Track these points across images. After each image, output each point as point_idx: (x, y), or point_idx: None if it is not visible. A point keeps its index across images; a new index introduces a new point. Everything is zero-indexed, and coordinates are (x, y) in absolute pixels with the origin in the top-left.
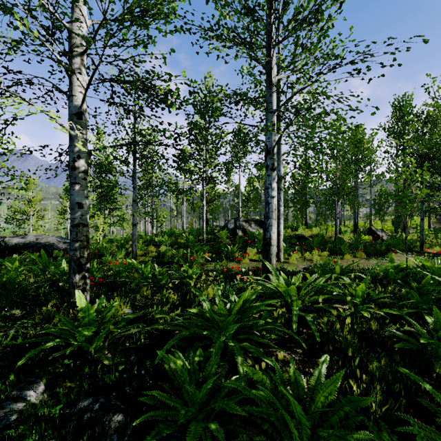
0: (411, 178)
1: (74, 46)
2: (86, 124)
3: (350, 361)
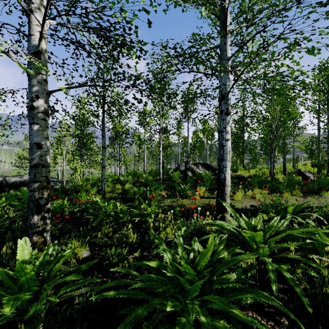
0: None
1: None
2: (46, 65)
3: None
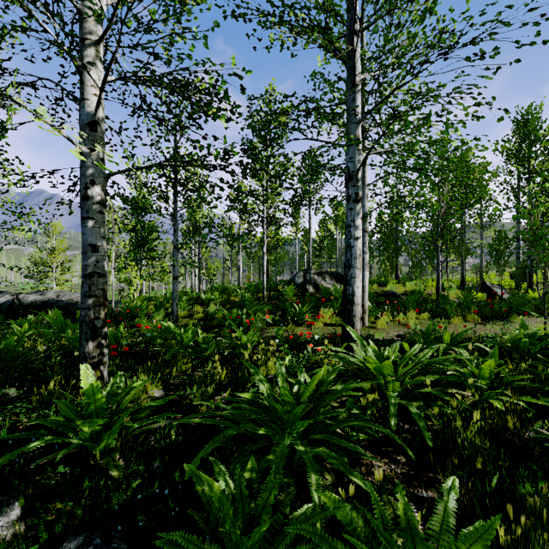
0: (548, 214)
1: (86, 32)
2: (103, 138)
3: (485, 481)
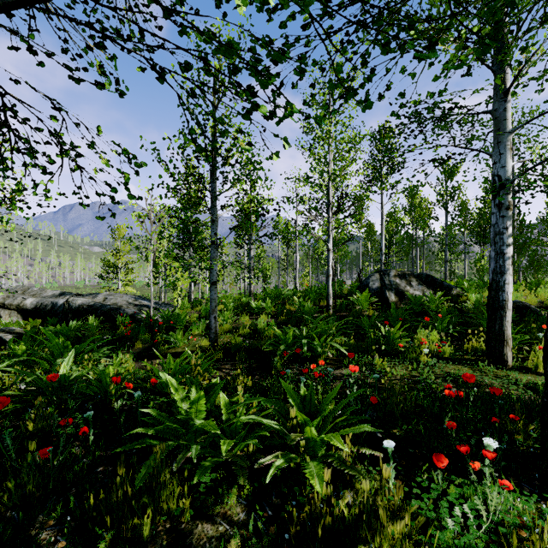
0: None
1: None
2: None
3: None
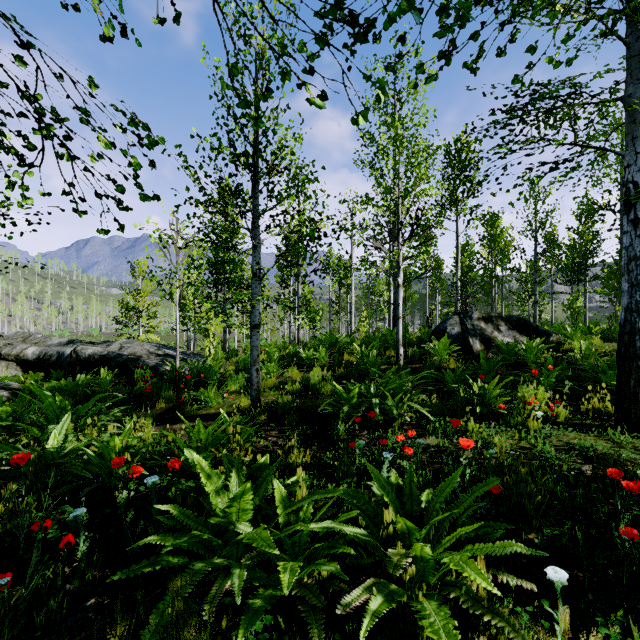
0: None
1: None
2: None
3: None
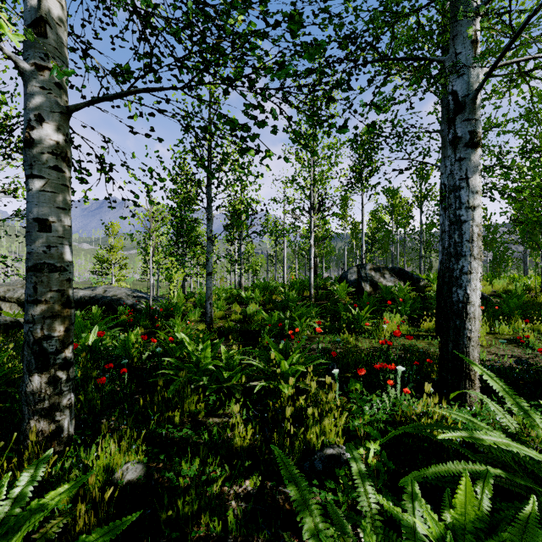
0: None
1: None
2: (60, 52)
3: None
